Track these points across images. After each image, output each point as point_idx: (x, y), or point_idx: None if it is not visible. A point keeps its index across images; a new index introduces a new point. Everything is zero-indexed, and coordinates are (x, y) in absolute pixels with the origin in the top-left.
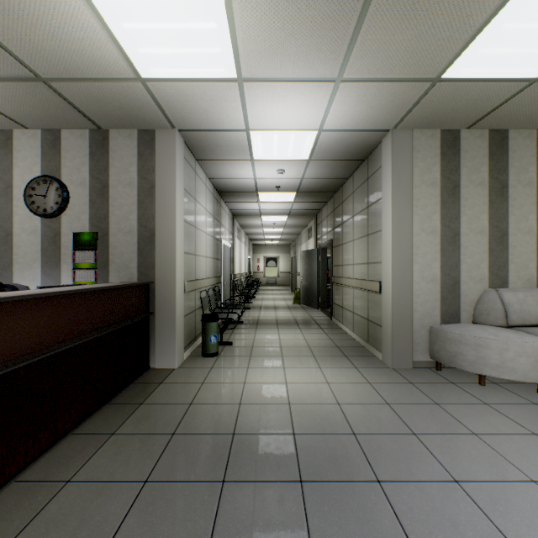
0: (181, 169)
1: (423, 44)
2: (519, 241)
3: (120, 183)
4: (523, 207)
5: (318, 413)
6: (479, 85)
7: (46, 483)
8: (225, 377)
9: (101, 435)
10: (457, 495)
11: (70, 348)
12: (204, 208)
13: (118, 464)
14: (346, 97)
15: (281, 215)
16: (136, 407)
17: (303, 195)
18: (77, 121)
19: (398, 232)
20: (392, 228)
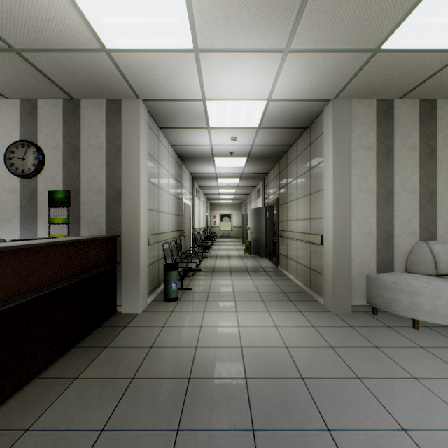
0: (145, 135)
1: (366, 13)
2: (446, 199)
3: (90, 147)
4: None
5: (268, 356)
6: (415, 55)
7: (5, 432)
8: (184, 320)
9: (65, 380)
10: (407, 446)
11: (36, 298)
12: (167, 170)
13: (77, 411)
14: (293, 68)
15: (234, 178)
16: (101, 350)
17: (252, 160)
18: (51, 91)
19: (339, 191)
20: (333, 187)
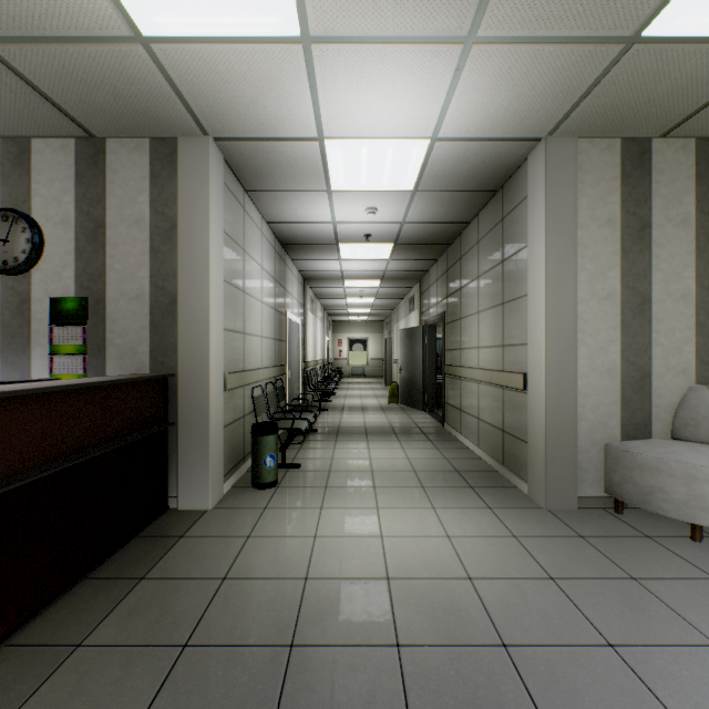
0: (220, 200)
1: None
2: None
3: (123, 221)
4: None
5: (437, 598)
6: (701, 50)
7: None
8: (285, 524)
9: (56, 649)
10: None
11: (2, 494)
12: (259, 264)
13: None
14: (480, 76)
15: (371, 279)
16: (132, 585)
17: (403, 248)
18: (53, 122)
19: (556, 297)
20: (547, 290)
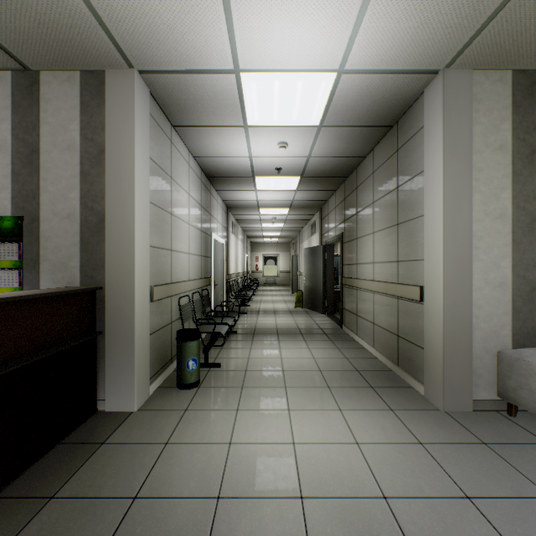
0: (145, 129)
1: None
2: None
3: (55, 147)
4: None
5: (354, 526)
6: None
7: None
8: (202, 429)
9: None
10: None
11: None
12: (186, 191)
13: None
14: None
15: (281, 208)
16: (38, 507)
17: (308, 181)
18: None
19: (453, 216)
20: (444, 210)
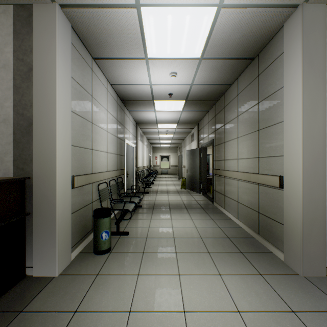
0: (67, 54)
1: None
2: None
3: None
4: None
5: None
6: None
7: None
8: (108, 295)
9: None
10: None
11: None
12: (105, 108)
13: None
14: None
15: (172, 123)
16: None
17: (190, 103)
18: None
19: (310, 120)
20: (303, 116)
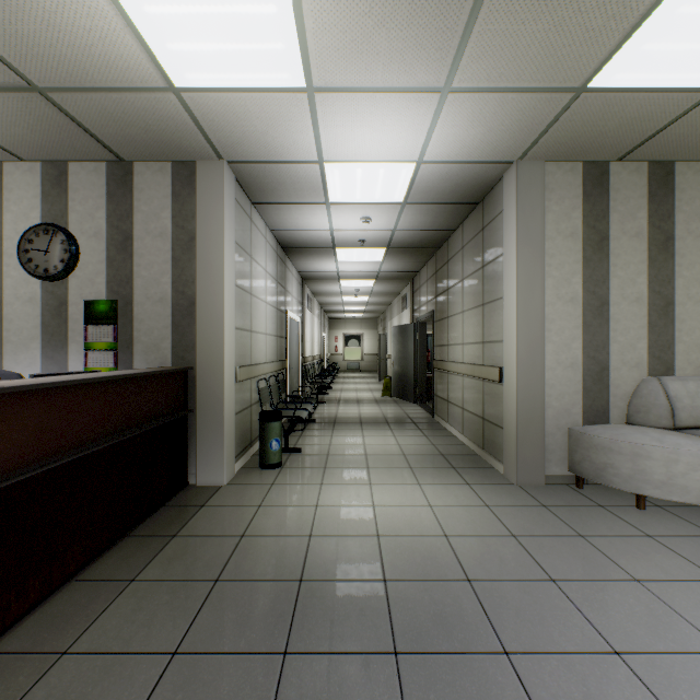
0: (232, 215)
1: (564, 37)
2: (689, 313)
3: (148, 234)
4: (694, 266)
5: (418, 549)
6: (639, 97)
7: (32, 656)
8: (291, 497)
9: (115, 583)
10: (620, 675)
11: (72, 461)
12: (263, 268)
13: (136, 626)
14: (456, 115)
15: (366, 279)
16: (167, 540)
17: (395, 252)
18: (89, 149)
19: (526, 300)
20: (518, 294)
